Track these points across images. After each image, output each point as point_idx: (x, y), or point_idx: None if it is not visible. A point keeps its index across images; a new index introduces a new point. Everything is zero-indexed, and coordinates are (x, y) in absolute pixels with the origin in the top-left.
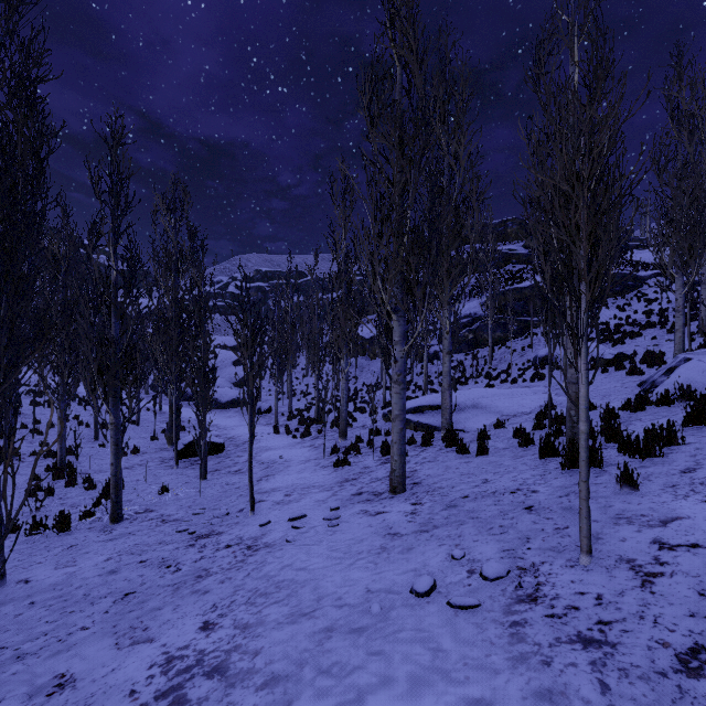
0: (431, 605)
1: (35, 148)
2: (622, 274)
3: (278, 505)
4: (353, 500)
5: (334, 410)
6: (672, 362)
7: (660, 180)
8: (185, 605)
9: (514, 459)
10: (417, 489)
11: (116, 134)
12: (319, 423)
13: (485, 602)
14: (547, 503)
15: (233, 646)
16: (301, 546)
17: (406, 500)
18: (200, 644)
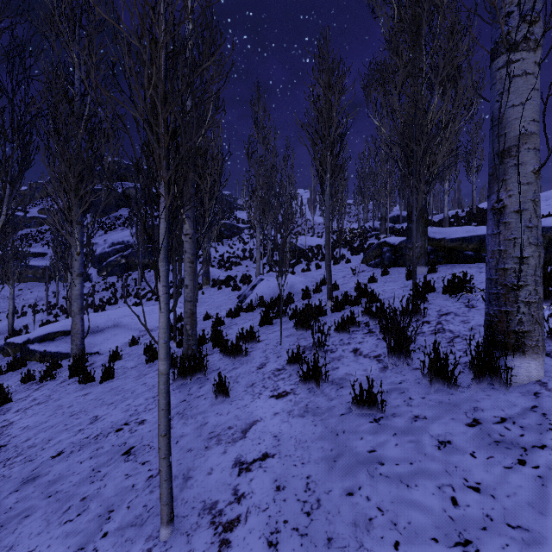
0: None
1: None
2: (231, 224)
3: None
4: None
5: None
6: (255, 281)
7: (249, 162)
8: None
9: (137, 380)
10: None
11: None
12: None
13: None
14: (150, 437)
15: None
16: None
17: None
18: None
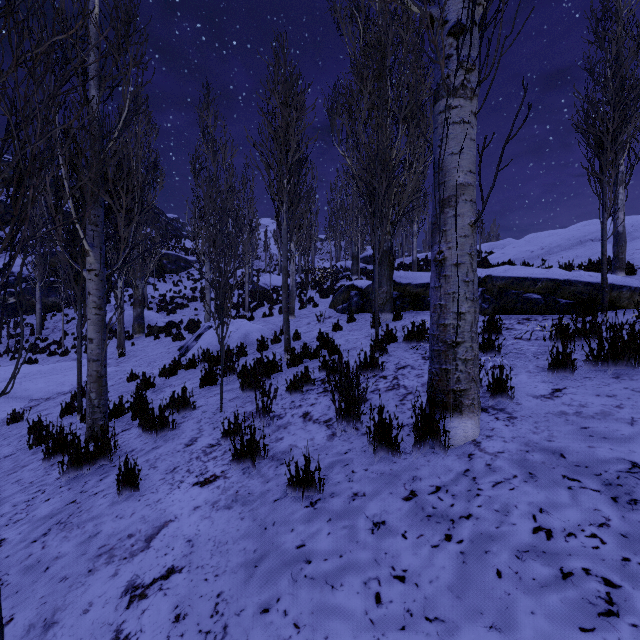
0: None
1: None
2: (177, 255)
3: None
4: None
5: None
6: (201, 329)
7: (196, 181)
8: None
9: (8, 475)
10: None
11: None
12: None
13: None
14: (5, 567)
15: None
16: None
17: None
18: None
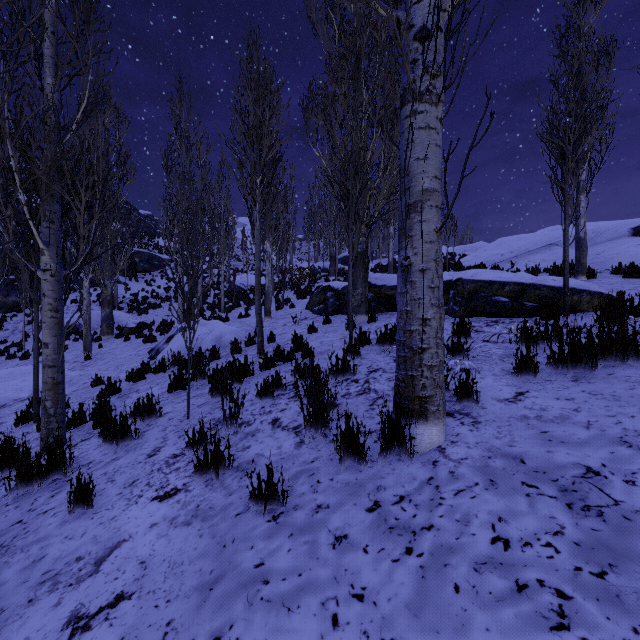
0: None
1: None
2: (150, 254)
3: None
4: None
5: None
6: (173, 331)
7: (168, 177)
8: None
9: None
10: None
11: None
12: None
13: None
14: None
15: None
16: None
17: None
18: None
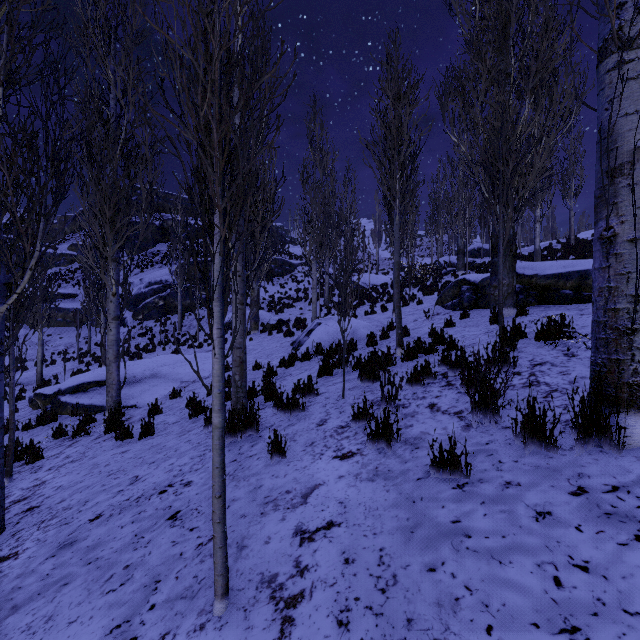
0: None
1: None
2: (283, 260)
3: None
4: None
5: None
6: (311, 326)
7: (304, 188)
8: None
9: (180, 436)
10: (27, 521)
11: None
12: None
13: None
14: (197, 501)
15: None
16: None
17: None
18: None
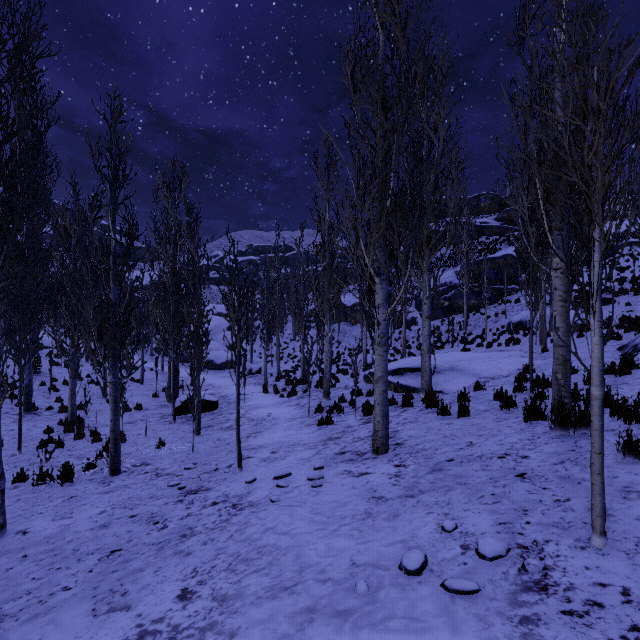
0: (424, 586)
1: (32, 118)
2: None
3: (264, 462)
4: (336, 459)
5: (319, 372)
6: None
7: (639, 147)
8: (167, 567)
9: (497, 422)
10: (400, 450)
11: (115, 112)
12: (304, 383)
13: (486, 587)
14: (541, 471)
15: (208, 624)
16: (285, 507)
17: (389, 461)
18: (175, 618)
